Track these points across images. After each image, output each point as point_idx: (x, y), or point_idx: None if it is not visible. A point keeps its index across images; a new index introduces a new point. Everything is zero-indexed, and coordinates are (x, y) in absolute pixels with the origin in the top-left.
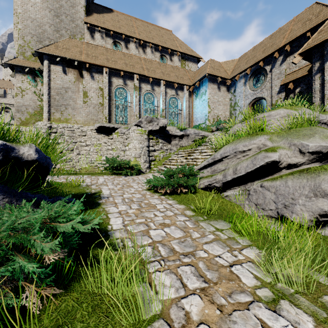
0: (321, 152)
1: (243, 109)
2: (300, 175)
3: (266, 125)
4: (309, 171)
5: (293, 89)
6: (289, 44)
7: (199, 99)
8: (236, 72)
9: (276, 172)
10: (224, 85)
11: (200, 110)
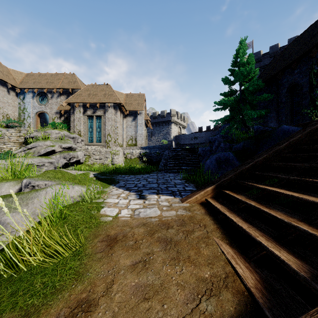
0: (66, 148)
1: (32, 115)
2: (60, 153)
3: (50, 135)
4: (63, 153)
5: (64, 114)
6: (61, 89)
7: None
8: (25, 85)
9: (54, 153)
10: (14, 91)
11: None
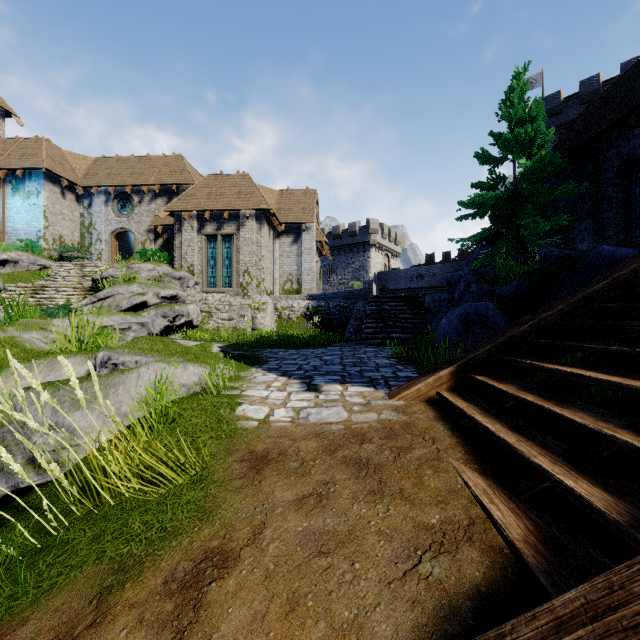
0: (167, 297)
1: (104, 236)
2: (157, 308)
3: (138, 274)
4: (161, 307)
5: (162, 233)
6: (158, 186)
7: (22, 198)
8: (92, 181)
9: (145, 308)
10: (73, 192)
11: (25, 219)
